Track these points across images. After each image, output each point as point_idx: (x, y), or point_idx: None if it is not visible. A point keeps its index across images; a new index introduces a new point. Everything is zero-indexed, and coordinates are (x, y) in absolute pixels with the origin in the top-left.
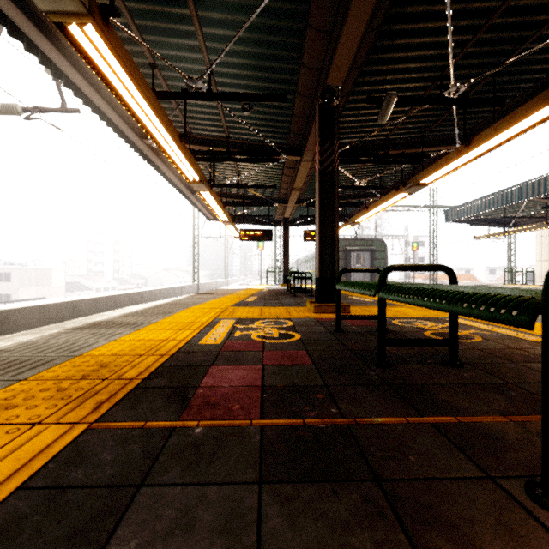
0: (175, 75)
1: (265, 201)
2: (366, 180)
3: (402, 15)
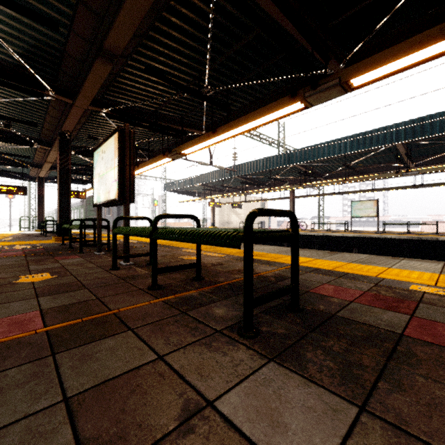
0: None
1: (19, 163)
2: None
3: (99, 115)
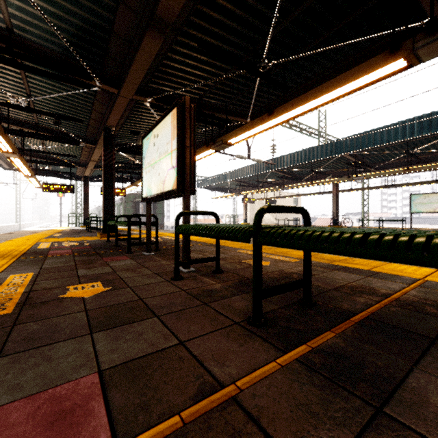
0: None
1: (67, 163)
2: None
3: (141, 108)
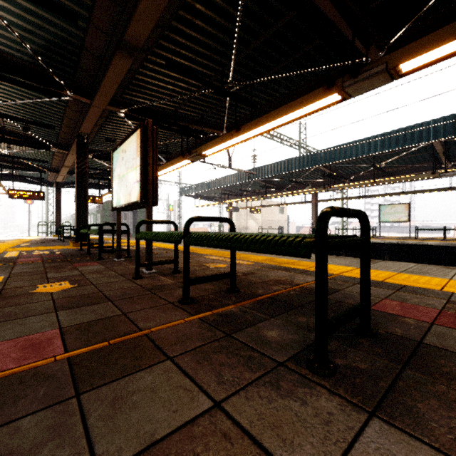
0: None
1: (37, 168)
2: None
3: (116, 116)
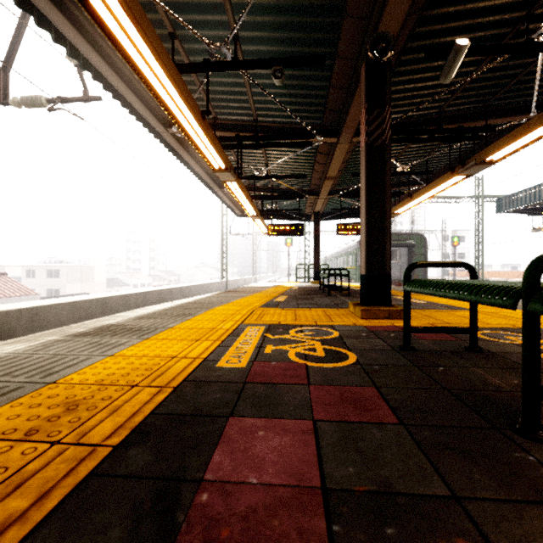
0: (197, 47)
1: (295, 193)
2: (410, 165)
3: None
